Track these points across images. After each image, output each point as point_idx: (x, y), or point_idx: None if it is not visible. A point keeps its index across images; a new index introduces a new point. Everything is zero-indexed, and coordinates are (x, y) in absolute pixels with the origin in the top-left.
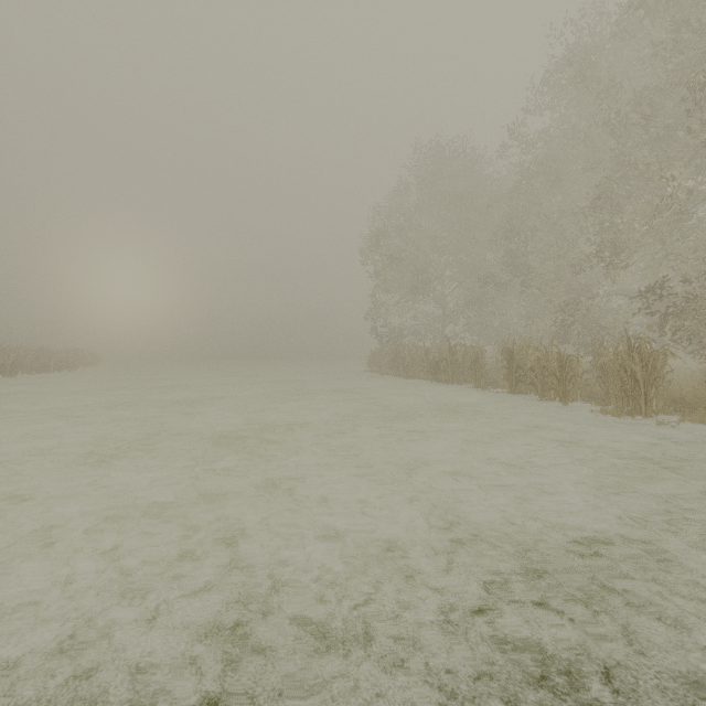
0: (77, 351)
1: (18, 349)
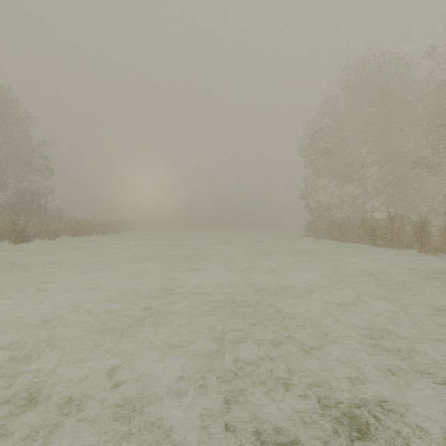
0: (123, 221)
1: (93, 220)
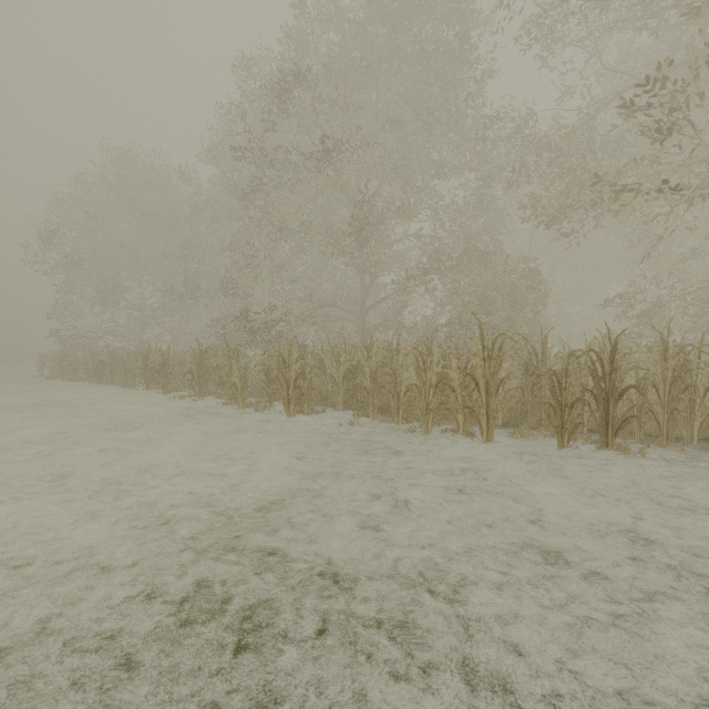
0: None
1: None
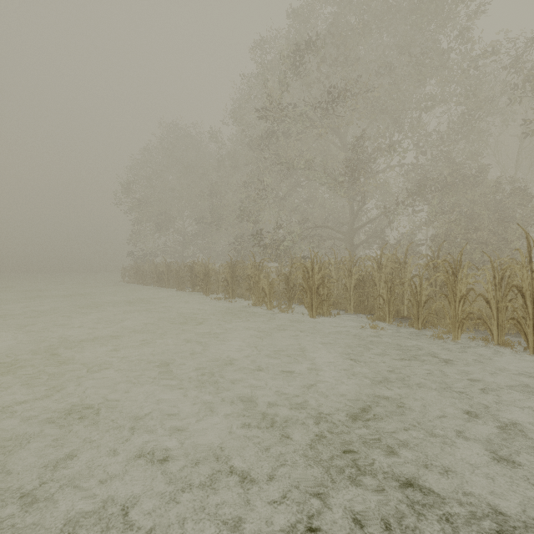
0: None
1: None
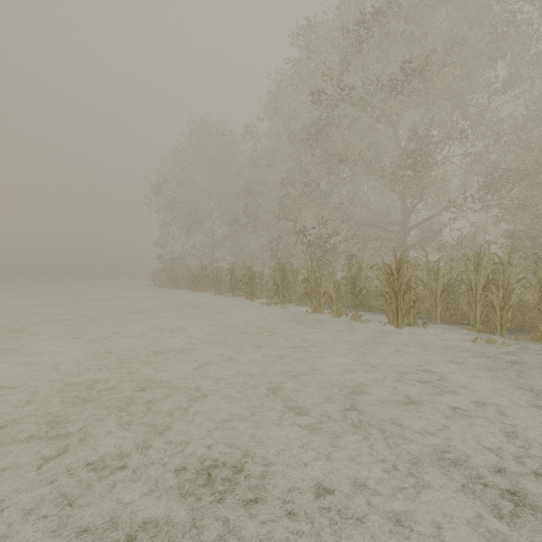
0: None
1: None
